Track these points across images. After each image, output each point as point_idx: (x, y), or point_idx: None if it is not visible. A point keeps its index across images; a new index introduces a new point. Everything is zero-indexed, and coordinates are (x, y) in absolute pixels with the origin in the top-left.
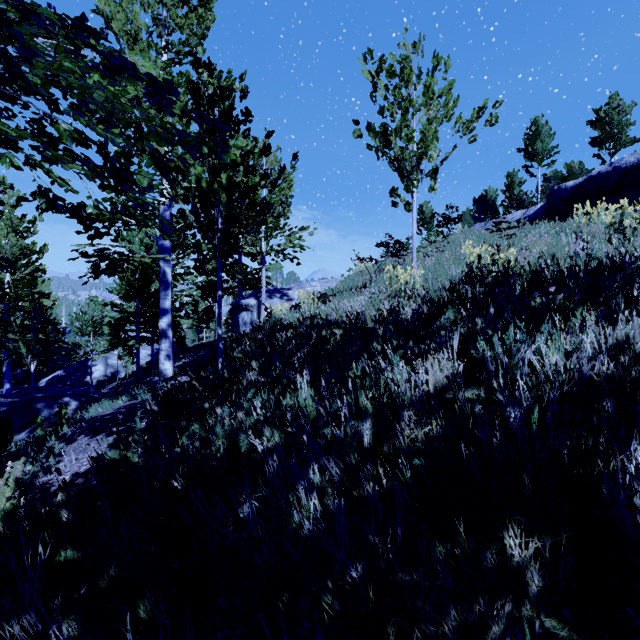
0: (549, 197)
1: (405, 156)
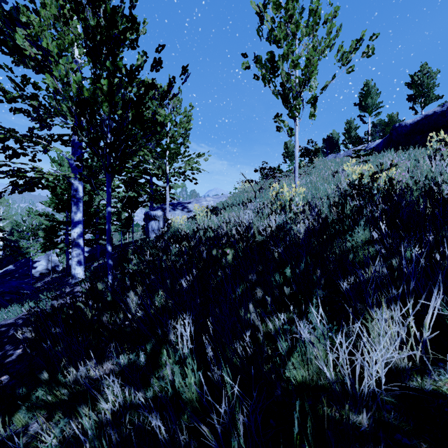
0: (392, 132)
1: (290, 83)
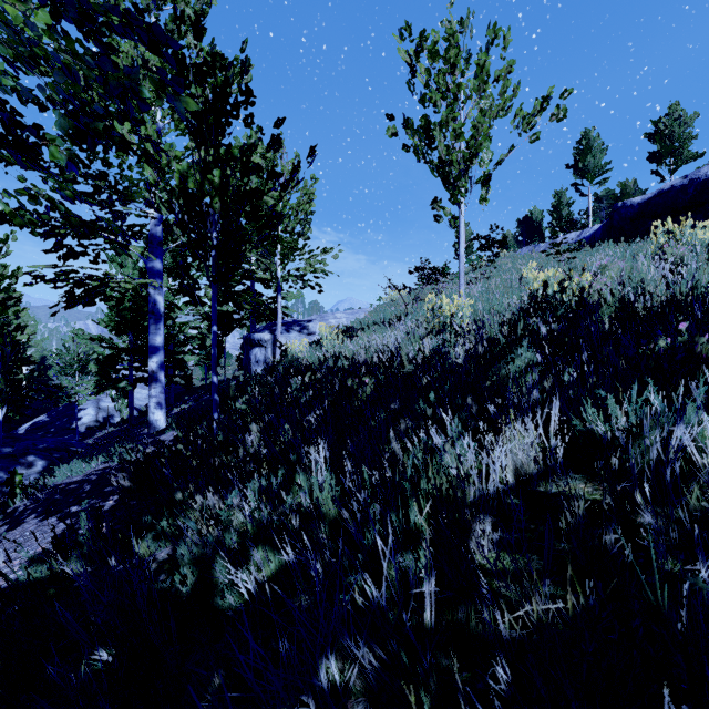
0: (612, 215)
1: (451, 157)
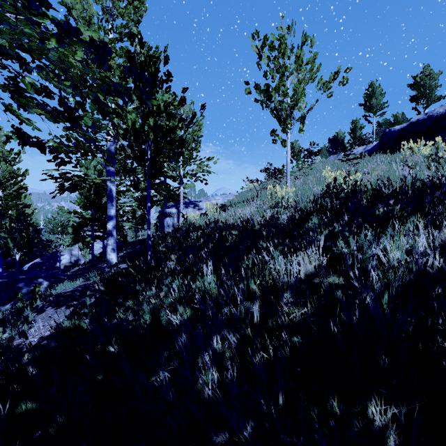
0: (382, 137)
1: (282, 107)
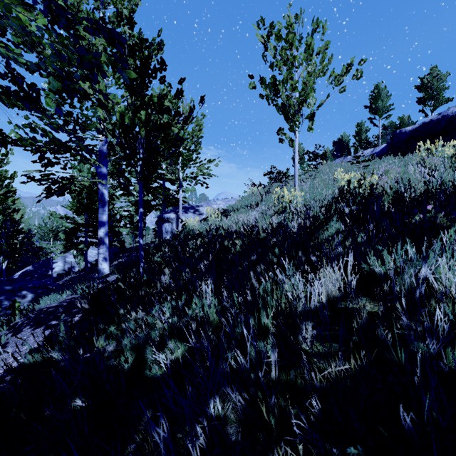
0: (393, 138)
1: (290, 102)
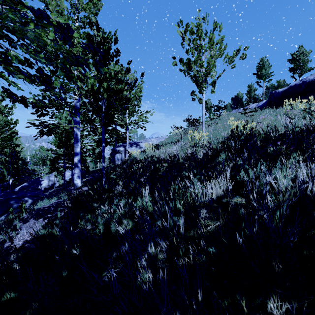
0: (270, 96)
1: (199, 75)
